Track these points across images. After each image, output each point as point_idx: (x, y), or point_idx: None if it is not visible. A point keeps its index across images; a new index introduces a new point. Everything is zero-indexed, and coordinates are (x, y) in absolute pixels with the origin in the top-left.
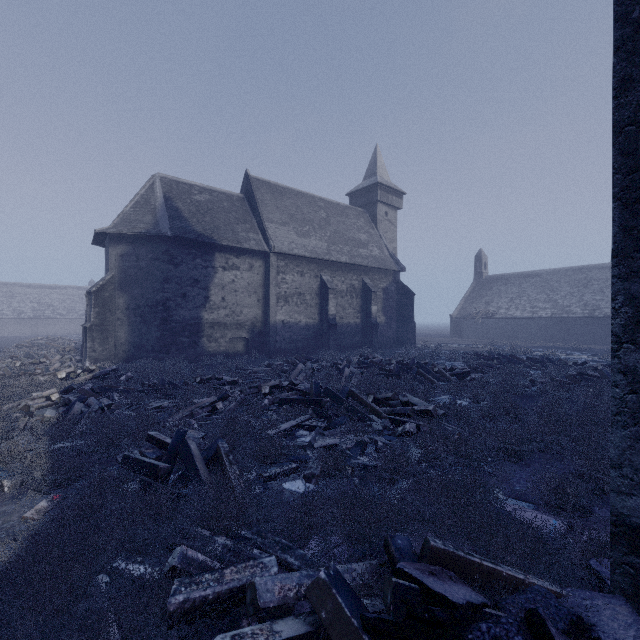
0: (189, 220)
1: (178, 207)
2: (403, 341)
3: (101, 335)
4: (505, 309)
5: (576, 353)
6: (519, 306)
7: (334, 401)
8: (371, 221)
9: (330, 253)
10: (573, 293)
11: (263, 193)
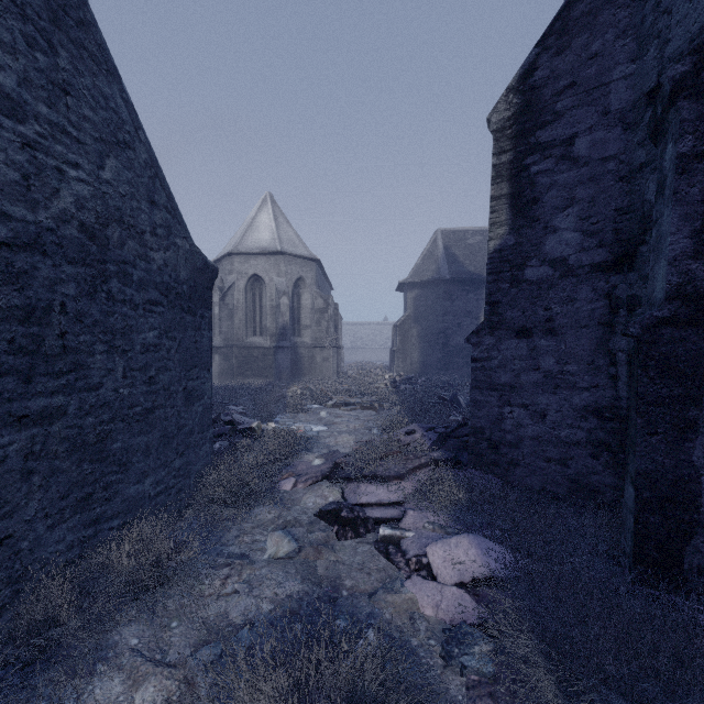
0: (463, 263)
1: (454, 253)
2: None
3: (402, 356)
4: None
5: None
6: None
7: None
8: None
9: None
10: None
11: None
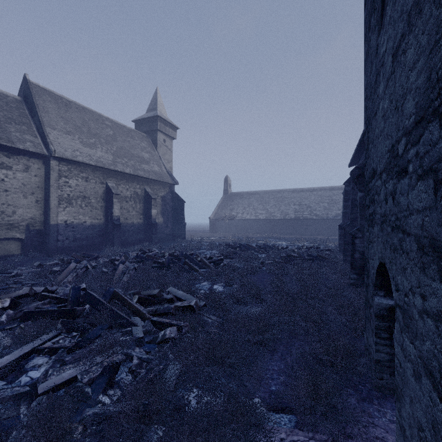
0: None
1: None
2: (177, 236)
3: None
4: (241, 214)
5: (279, 240)
6: (249, 212)
7: (94, 307)
8: (153, 144)
9: (115, 164)
10: (276, 205)
11: (45, 100)
